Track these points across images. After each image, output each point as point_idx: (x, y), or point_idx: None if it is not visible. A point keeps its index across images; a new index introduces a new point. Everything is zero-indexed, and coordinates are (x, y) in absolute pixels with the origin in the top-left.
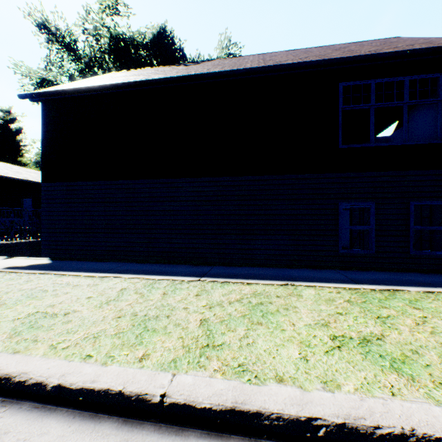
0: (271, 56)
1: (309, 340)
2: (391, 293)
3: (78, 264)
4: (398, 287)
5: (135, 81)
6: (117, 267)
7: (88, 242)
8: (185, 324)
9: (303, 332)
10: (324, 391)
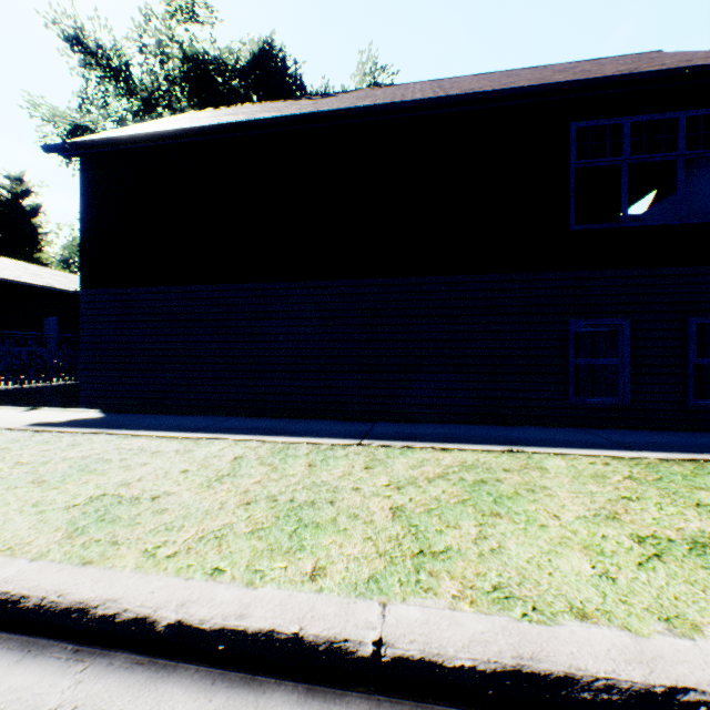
0: (451, 83)
1: (598, 543)
2: (698, 465)
3: (149, 419)
4: (703, 456)
5: (234, 123)
6: (216, 424)
7: (156, 385)
8: (367, 516)
9: (580, 530)
10: (676, 637)
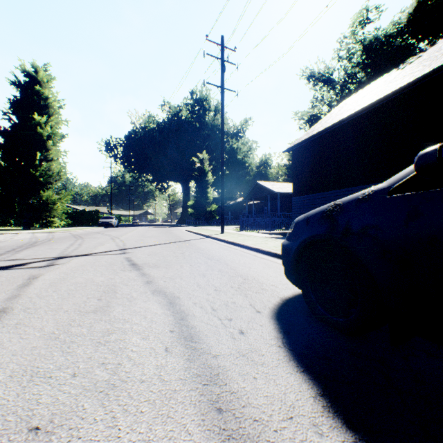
0: None
1: None
2: None
3: None
4: None
5: (335, 123)
6: None
7: None
8: None
9: None
10: None
